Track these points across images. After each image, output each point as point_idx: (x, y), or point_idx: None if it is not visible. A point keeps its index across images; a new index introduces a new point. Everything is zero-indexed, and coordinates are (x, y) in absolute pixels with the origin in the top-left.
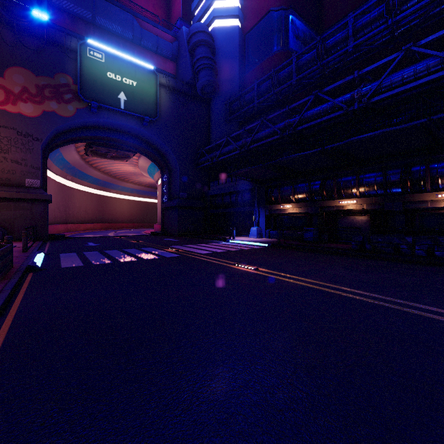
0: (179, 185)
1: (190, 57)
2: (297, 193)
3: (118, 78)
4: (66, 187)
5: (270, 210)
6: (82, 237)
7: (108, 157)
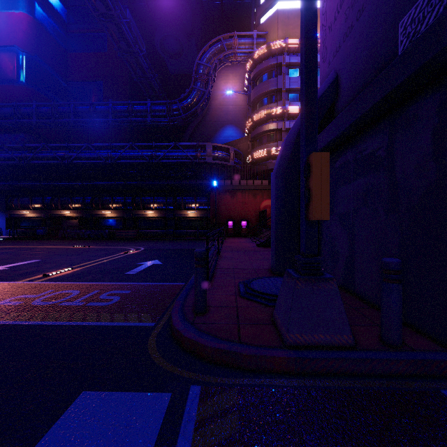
0: None
1: None
2: (34, 203)
3: None
4: None
5: (11, 214)
6: None
7: None
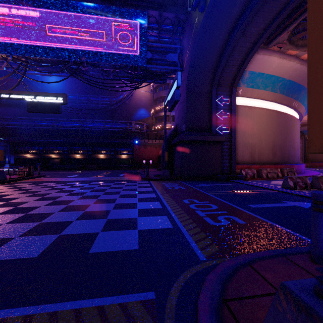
0: None
1: None
2: (32, 150)
3: None
4: None
5: (18, 156)
6: None
7: None
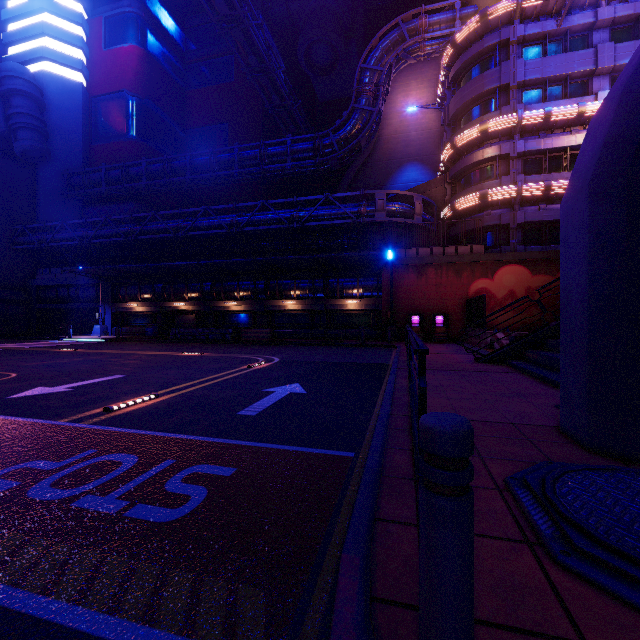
0: None
1: (2, 103)
2: (143, 293)
3: None
4: None
5: (118, 308)
6: None
7: None
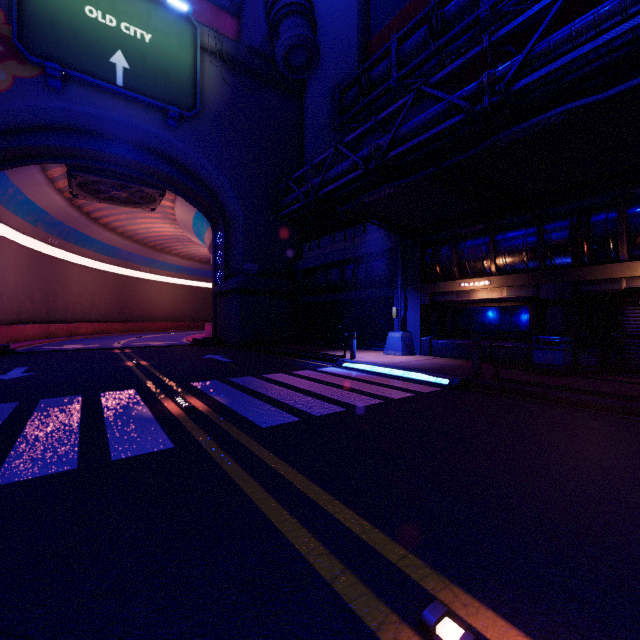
0: (242, 249)
1: None
2: (502, 252)
3: (109, 20)
4: (48, 258)
5: (433, 294)
6: (43, 351)
7: (117, 202)
